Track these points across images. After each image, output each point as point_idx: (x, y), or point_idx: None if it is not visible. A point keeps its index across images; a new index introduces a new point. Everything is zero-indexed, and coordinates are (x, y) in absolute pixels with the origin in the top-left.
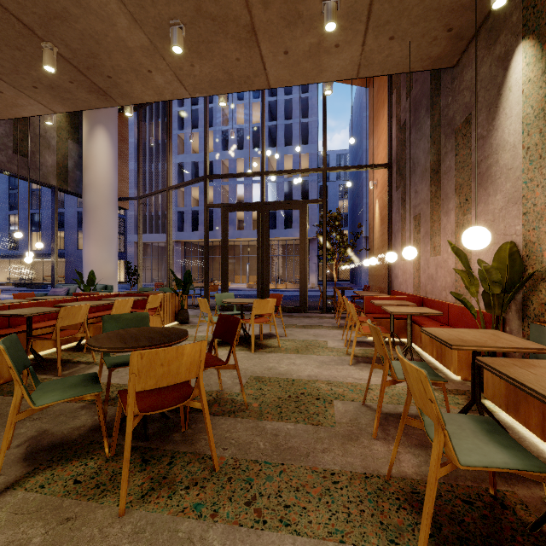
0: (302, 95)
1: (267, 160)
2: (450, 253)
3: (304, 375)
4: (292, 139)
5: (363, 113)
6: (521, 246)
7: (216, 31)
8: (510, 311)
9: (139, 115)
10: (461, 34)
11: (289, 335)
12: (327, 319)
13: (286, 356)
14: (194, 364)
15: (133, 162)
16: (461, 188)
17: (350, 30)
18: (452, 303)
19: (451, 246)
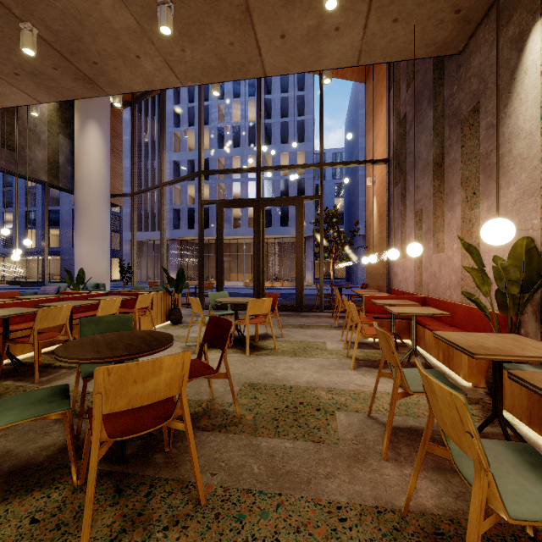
0: (298, 93)
1: (263, 158)
2: (455, 250)
3: (302, 381)
4: (288, 137)
5: (358, 112)
6: (539, 242)
7: (207, 11)
8: (526, 313)
9: (132, 110)
10: (469, 16)
11: (286, 336)
12: (324, 318)
13: (282, 359)
14: (176, 379)
15: (129, 160)
16: (468, 182)
17: (351, 11)
18: (458, 302)
19: (462, 242)
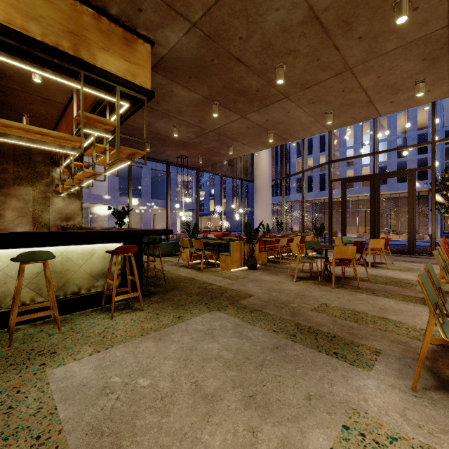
0: None
1: (377, 123)
2: None
3: (402, 277)
4: None
5: None
6: None
7: (349, 107)
8: None
9: None
10: None
11: (395, 264)
12: (433, 259)
13: (391, 271)
14: (352, 253)
15: None
16: None
17: (437, 84)
18: None
19: None
